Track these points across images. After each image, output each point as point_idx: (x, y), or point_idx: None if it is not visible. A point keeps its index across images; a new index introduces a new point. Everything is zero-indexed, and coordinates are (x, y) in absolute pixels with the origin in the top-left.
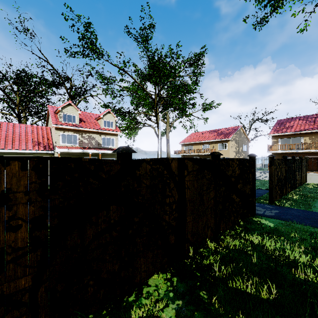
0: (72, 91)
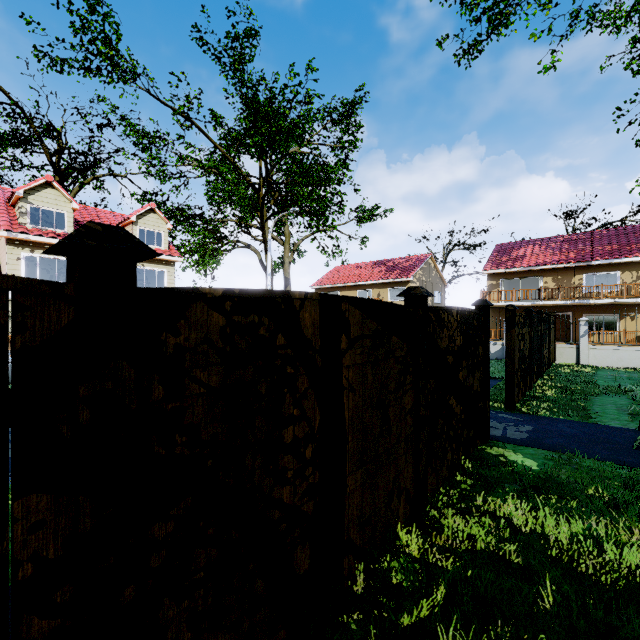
0: (65, 160)
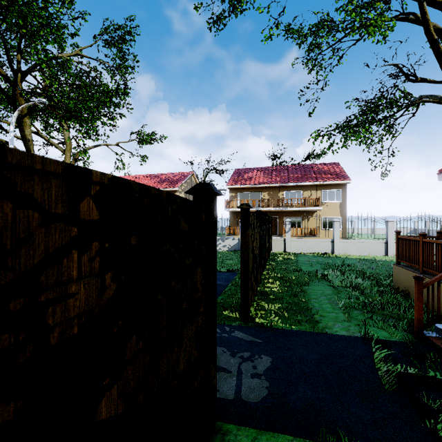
0: None
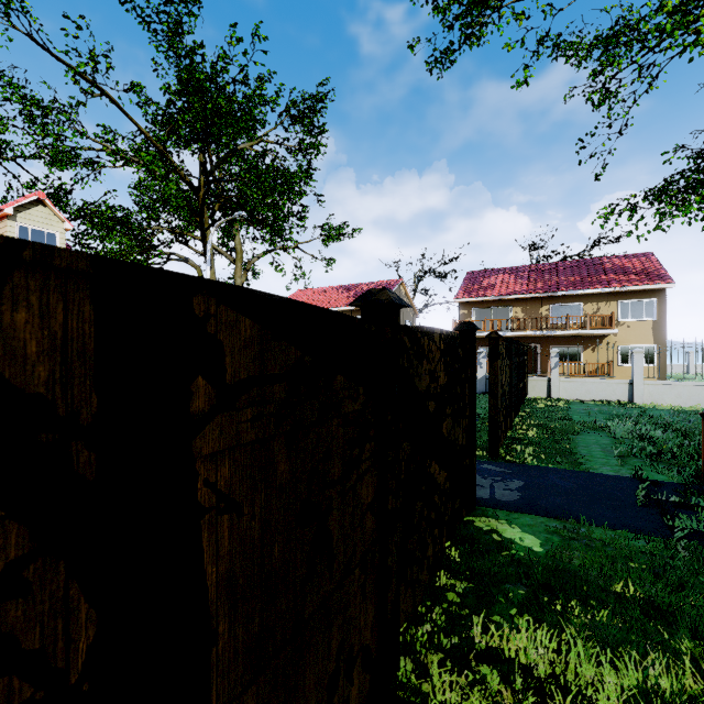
0: None
